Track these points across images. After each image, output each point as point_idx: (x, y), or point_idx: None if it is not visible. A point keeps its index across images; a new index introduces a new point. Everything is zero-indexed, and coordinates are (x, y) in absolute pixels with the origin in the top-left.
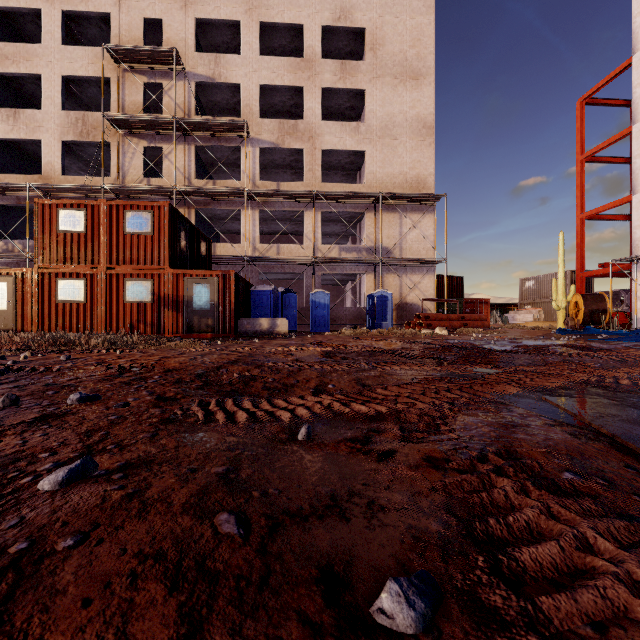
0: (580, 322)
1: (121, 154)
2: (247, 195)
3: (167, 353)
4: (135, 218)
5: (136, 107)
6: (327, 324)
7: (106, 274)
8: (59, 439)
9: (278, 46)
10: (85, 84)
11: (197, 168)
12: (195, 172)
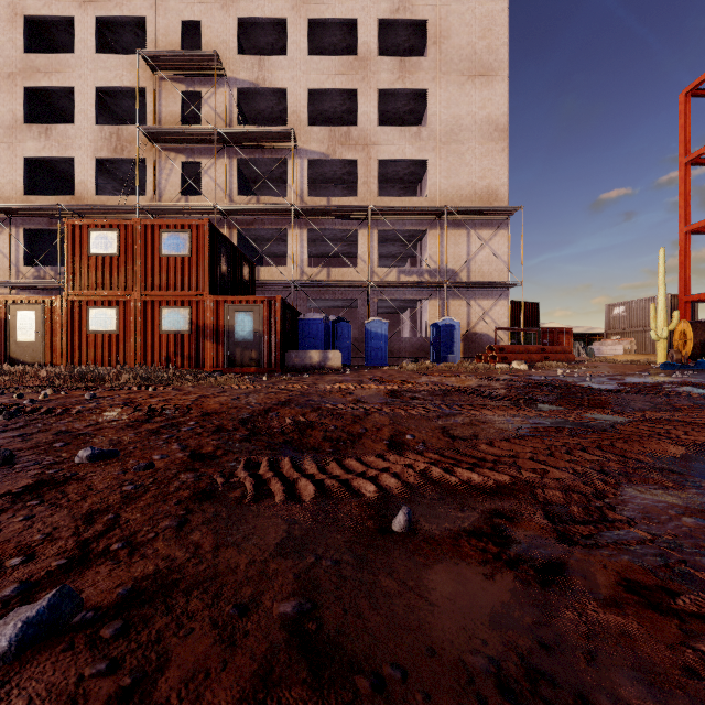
0: (688, 355)
1: (157, 171)
2: (294, 212)
3: (206, 391)
4: (171, 238)
5: (173, 119)
6: (384, 357)
7: (140, 301)
8: (46, 527)
9: (328, 45)
10: (120, 96)
11: (239, 184)
12: (237, 188)
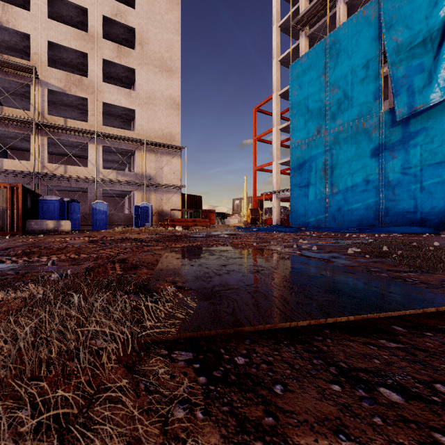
0: (250, 223)
1: None
2: (36, 124)
3: None
4: None
5: None
6: (105, 225)
7: None
8: None
9: (66, 15)
10: None
11: None
12: None
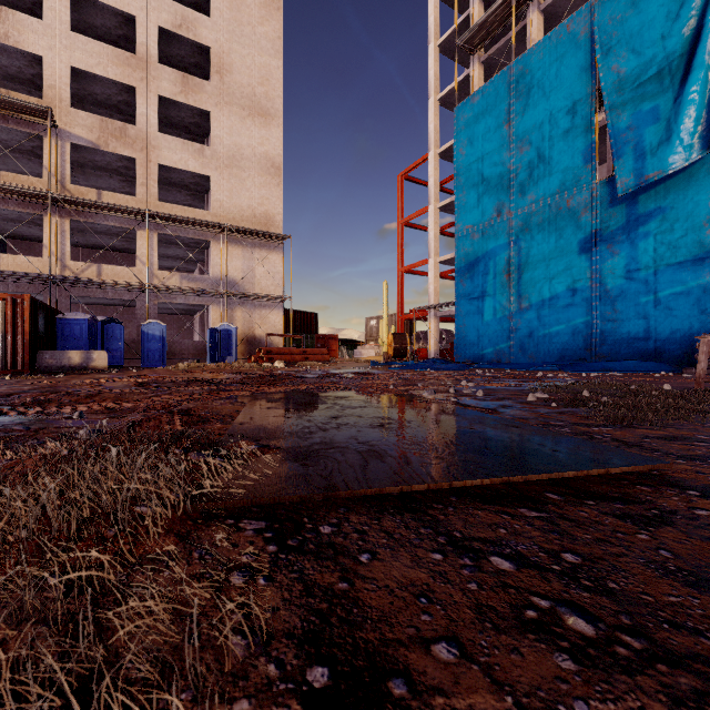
0: (392, 356)
1: None
2: (52, 199)
3: None
4: None
5: None
6: (163, 358)
7: None
8: None
9: (100, 25)
10: None
11: None
12: None
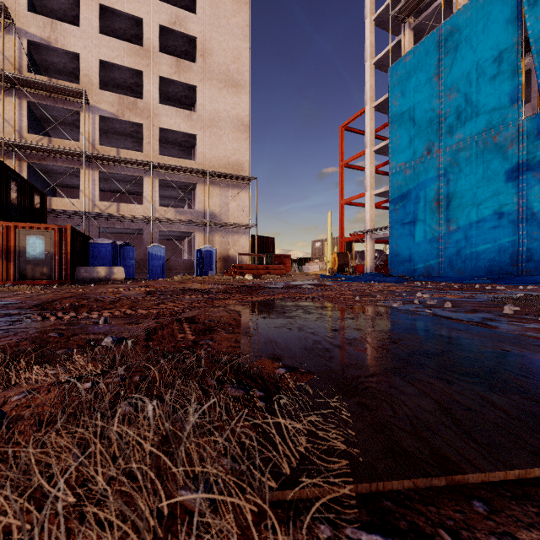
0: (336, 270)
1: None
2: (86, 156)
3: (2, 295)
4: None
5: None
6: (163, 272)
7: None
8: None
9: (119, 28)
10: None
11: (30, 122)
12: (27, 126)
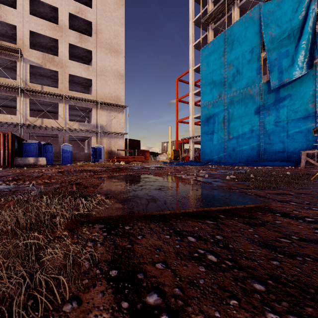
0: (173, 159)
1: None
2: (21, 89)
3: None
4: None
5: None
6: (71, 160)
7: None
8: None
9: (42, 12)
10: None
11: None
12: None
